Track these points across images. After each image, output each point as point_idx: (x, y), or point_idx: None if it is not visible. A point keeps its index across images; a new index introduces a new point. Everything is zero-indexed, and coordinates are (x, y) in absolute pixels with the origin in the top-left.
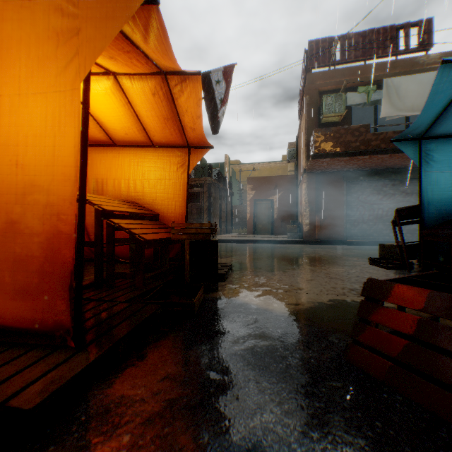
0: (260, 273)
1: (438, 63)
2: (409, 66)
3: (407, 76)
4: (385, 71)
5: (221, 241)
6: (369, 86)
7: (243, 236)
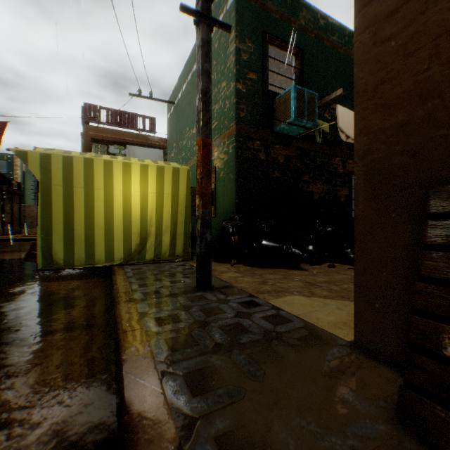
0: (20, 252)
1: (159, 142)
2: (145, 139)
3: (139, 147)
4: (133, 138)
5: (2, 241)
6: (121, 146)
7: (30, 235)
